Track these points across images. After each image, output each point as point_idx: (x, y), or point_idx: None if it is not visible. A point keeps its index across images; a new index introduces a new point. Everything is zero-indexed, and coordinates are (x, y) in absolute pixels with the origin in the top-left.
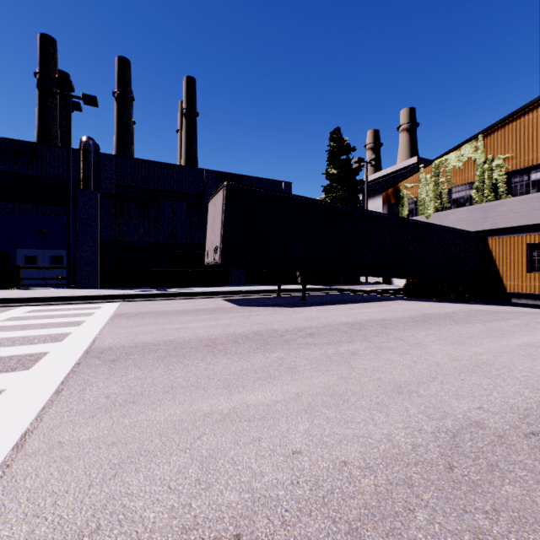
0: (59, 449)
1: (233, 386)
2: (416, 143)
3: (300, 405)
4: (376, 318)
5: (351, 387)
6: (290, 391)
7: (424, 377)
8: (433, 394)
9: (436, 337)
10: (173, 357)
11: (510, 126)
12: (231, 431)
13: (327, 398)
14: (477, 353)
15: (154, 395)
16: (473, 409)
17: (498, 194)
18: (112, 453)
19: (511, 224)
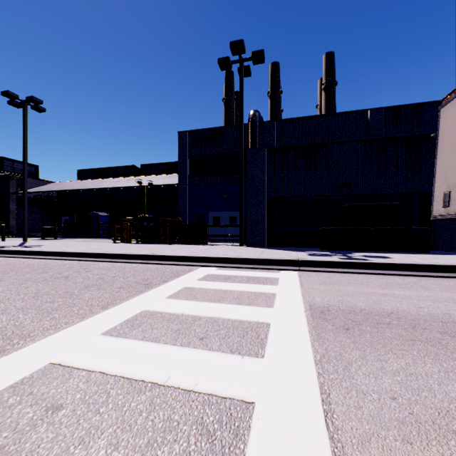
0: None
1: None
2: None
3: None
4: None
5: None
6: None
7: None
8: None
9: None
10: None
11: None
12: None
13: None
14: None
15: None
16: None
17: None
18: None
19: None
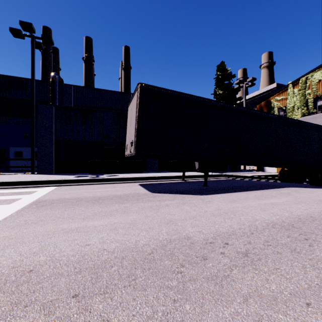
0: None
1: None
2: (273, 75)
3: None
4: (301, 215)
5: None
6: None
7: None
8: None
9: None
10: None
11: None
12: None
13: None
14: None
15: None
16: None
17: None
18: None
19: None
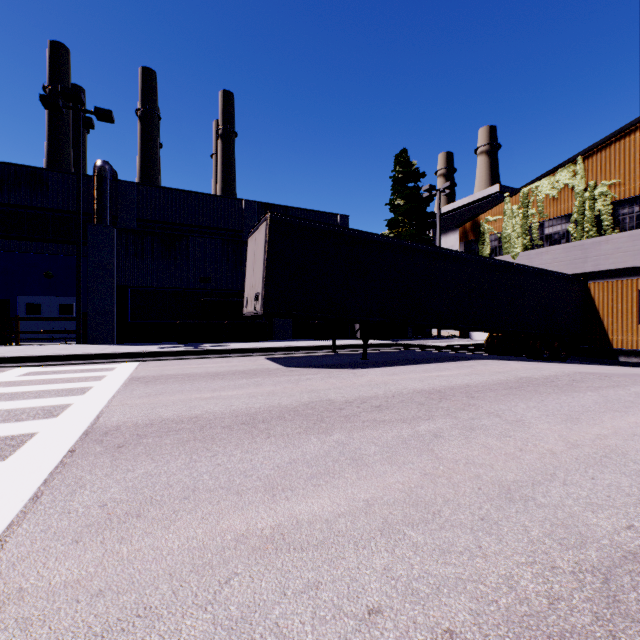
0: (16, 603)
1: (278, 487)
2: (497, 168)
3: (373, 521)
4: (458, 384)
5: (441, 491)
6: (357, 498)
7: (539, 474)
8: (557, 503)
9: (541, 412)
10: (199, 441)
11: (617, 146)
12: (275, 569)
13: (410, 509)
14: (600, 435)
15: (168, 503)
16: (621, 530)
17: (601, 229)
18: (95, 612)
19: (619, 266)
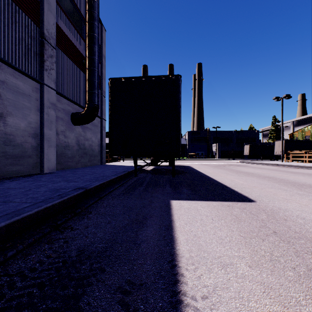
0: None
1: None
2: None
3: None
4: None
5: None
6: None
7: None
8: None
9: None
10: None
11: None
12: None
13: None
14: None
15: None
16: None
17: None
18: None
19: None
